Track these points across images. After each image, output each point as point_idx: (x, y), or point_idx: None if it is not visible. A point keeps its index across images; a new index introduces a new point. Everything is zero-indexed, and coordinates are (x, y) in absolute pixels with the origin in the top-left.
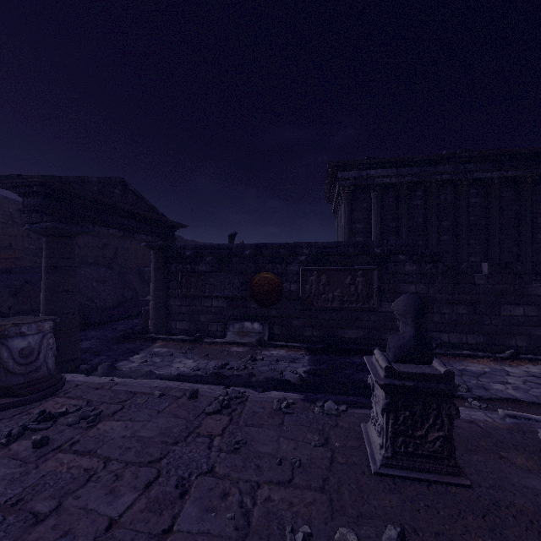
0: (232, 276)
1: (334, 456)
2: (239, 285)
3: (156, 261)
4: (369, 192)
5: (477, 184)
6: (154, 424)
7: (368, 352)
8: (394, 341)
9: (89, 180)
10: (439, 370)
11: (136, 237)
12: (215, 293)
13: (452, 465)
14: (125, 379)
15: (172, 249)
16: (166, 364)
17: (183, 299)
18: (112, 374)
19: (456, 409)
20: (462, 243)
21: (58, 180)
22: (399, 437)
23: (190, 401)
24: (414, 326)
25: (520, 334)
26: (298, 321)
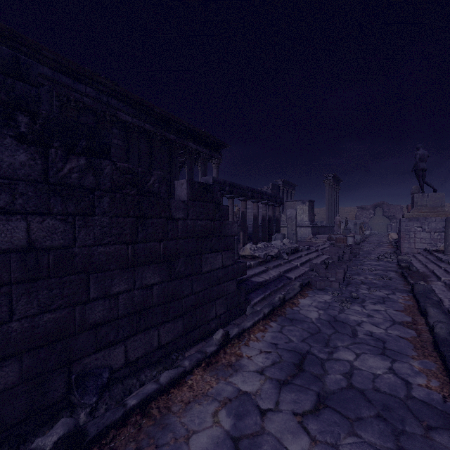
0: None
1: None
2: None
3: None
4: None
5: (119, 126)
6: None
7: None
8: None
9: None
10: None
11: None
12: None
13: None
14: None
15: None
16: None
17: None
18: None
19: None
20: None
21: None
22: None
23: None
24: None
25: (219, 296)
26: None
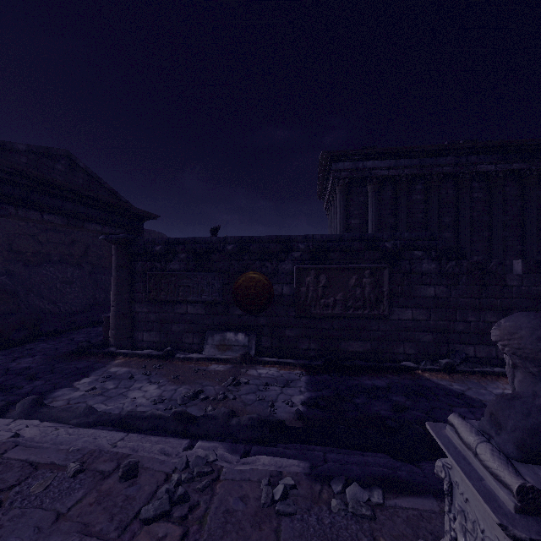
0: (212, 277)
1: None
2: (220, 287)
3: (118, 258)
4: (366, 185)
5: (479, 178)
6: None
7: (378, 369)
8: (516, 416)
9: (12, 147)
10: None
11: (87, 226)
12: (191, 297)
13: None
14: (43, 428)
15: (138, 244)
16: (119, 393)
17: (152, 305)
18: (34, 415)
19: None
20: (465, 241)
21: None
22: None
23: (122, 486)
24: None
25: None
26: (292, 331)
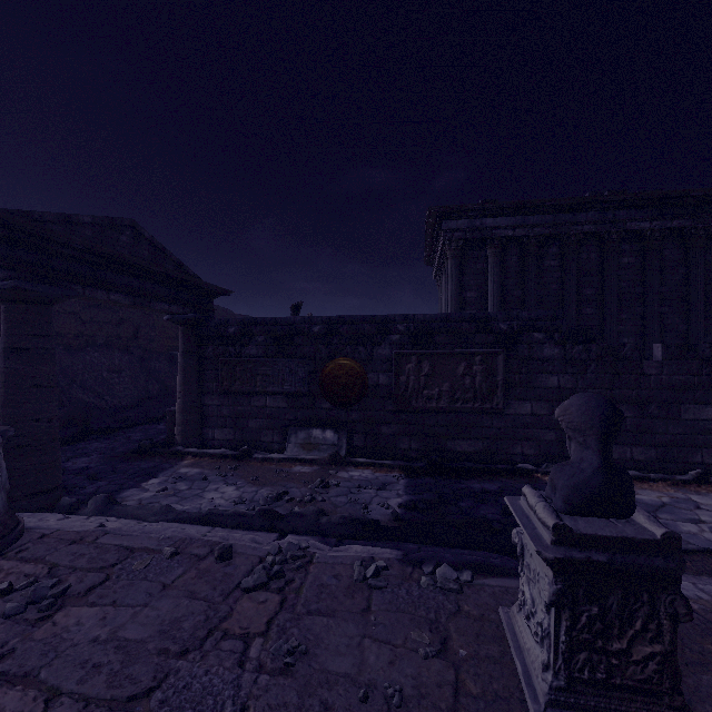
0: (295, 364)
1: (460, 680)
2: (305, 376)
3: (186, 342)
4: (485, 248)
5: (630, 238)
6: (152, 613)
7: (490, 472)
8: (564, 477)
9: (78, 220)
10: (651, 531)
11: (153, 306)
12: (271, 388)
13: (679, 706)
14: (125, 522)
15: (209, 325)
16: (194, 494)
17: (225, 396)
18: (109, 513)
19: (685, 605)
20: (611, 319)
21: (27, 217)
22: (579, 652)
23: (219, 566)
24: (601, 451)
25: (708, 446)
26: (390, 428)
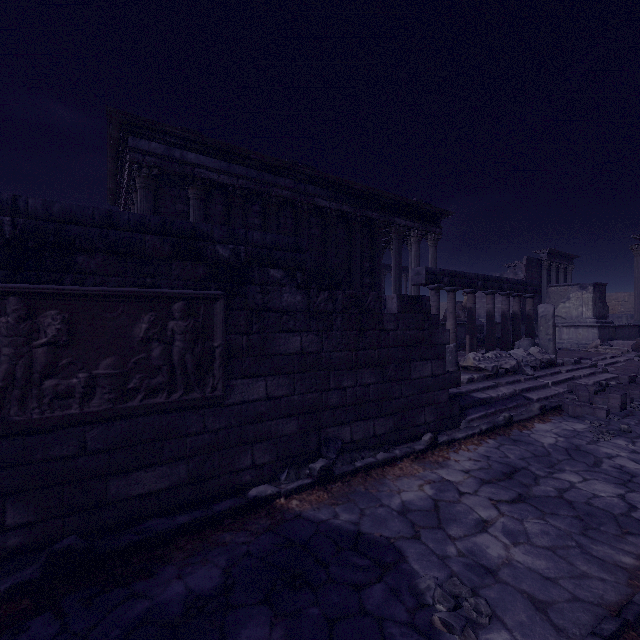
0: None
1: None
2: None
3: None
4: (186, 187)
5: (316, 213)
6: None
7: (202, 527)
8: None
9: None
10: None
11: None
12: None
13: None
14: None
15: None
16: None
17: None
18: None
19: None
20: None
21: None
22: None
23: None
24: None
25: (429, 404)
26: None
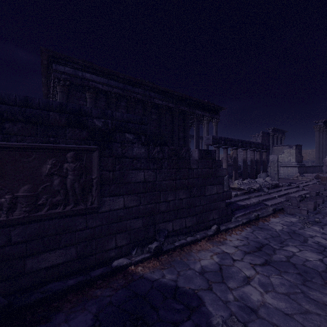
0: None
1: None
2: None
3: None
4: (85, 92)
5: (155, 107)
6: None
7: (83, 286)
8: None
9: None
10: None
11: None
12: None
13: None
14: None
15: None
16: None
17: None
18: None
19: None
20: None
21: None
22: None
23: None
24: None
25: (215, 209)
26: None
